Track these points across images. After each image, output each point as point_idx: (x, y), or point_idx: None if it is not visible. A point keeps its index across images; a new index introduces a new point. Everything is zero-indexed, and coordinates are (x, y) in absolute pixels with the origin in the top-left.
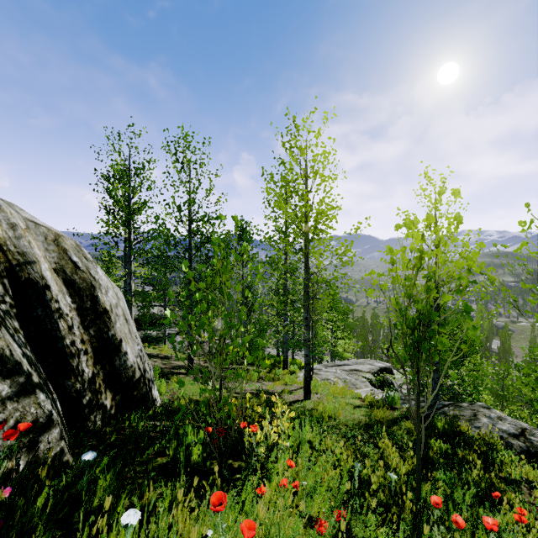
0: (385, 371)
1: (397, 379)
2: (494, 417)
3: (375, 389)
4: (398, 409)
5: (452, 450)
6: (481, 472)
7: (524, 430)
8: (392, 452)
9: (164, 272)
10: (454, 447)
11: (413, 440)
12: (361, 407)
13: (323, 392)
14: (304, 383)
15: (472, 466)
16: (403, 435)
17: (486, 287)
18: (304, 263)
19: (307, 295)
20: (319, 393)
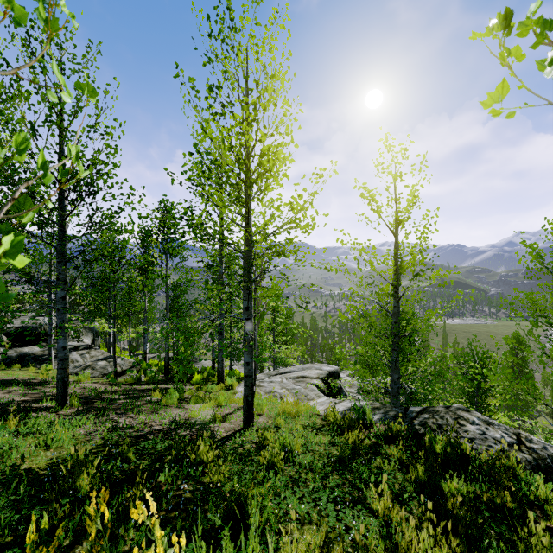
0: (334, 375)
1: (343, 382)
2: (479, 422)
3: (330, 399)
4: (375, 429)
5: (475, 493)
6: (549, 539)
7: (519, 436)
8: (414, 536)
9: (49, 264)
10: (467, 483)
11: (412, 481)
12: (323, 430)
13: (269, 412)
14: (244, 405)
15: (532, 530)
16: (398, 474)
17: (449, 271)
18: (244, 227)
19: (248, 266)
20: (264, 415)
